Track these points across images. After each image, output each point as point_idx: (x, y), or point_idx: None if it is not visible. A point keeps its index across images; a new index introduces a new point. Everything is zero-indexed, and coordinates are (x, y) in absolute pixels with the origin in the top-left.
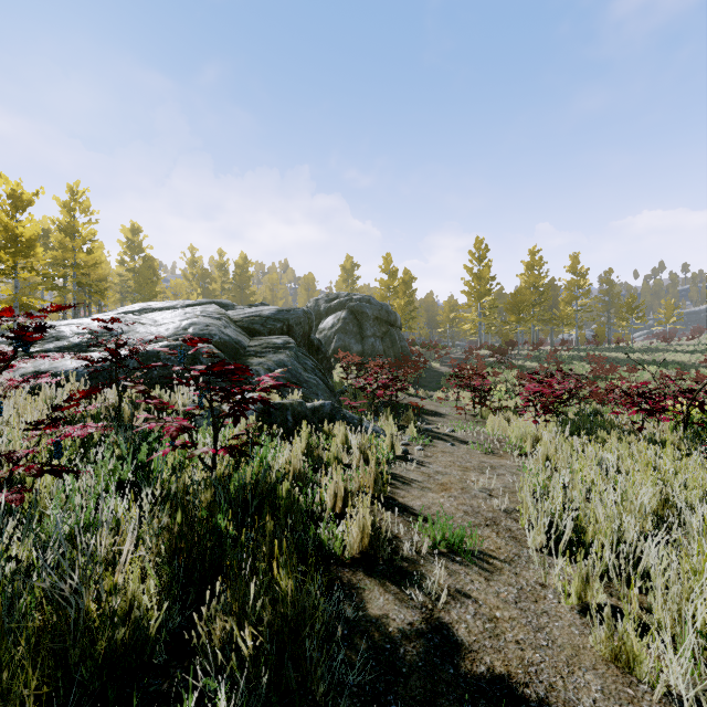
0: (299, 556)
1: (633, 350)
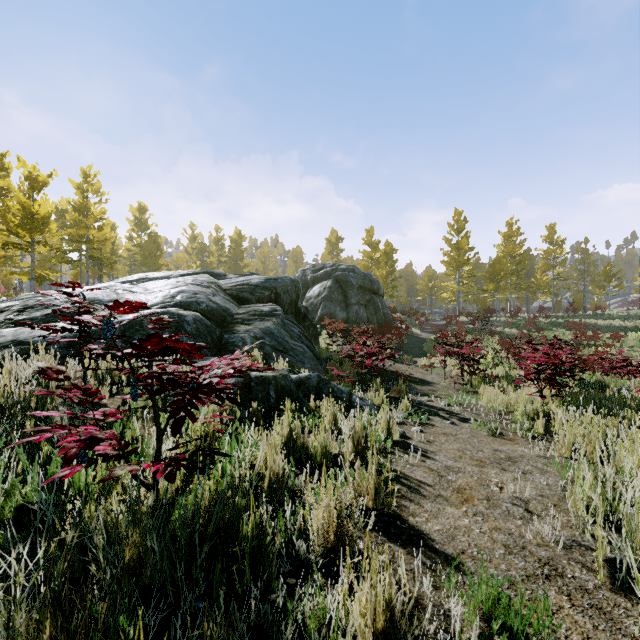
0: None
1: (612, 317)
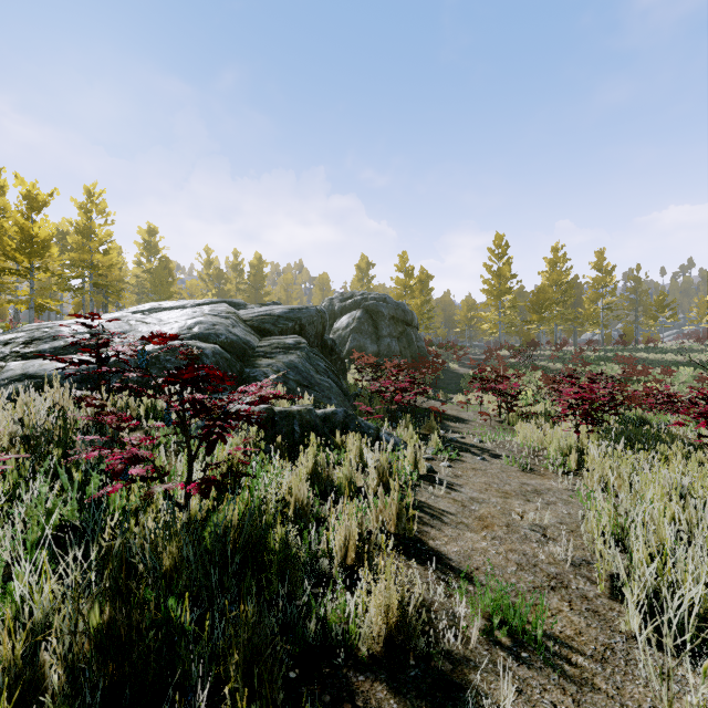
0: (294, 647)
1: (665, 351)
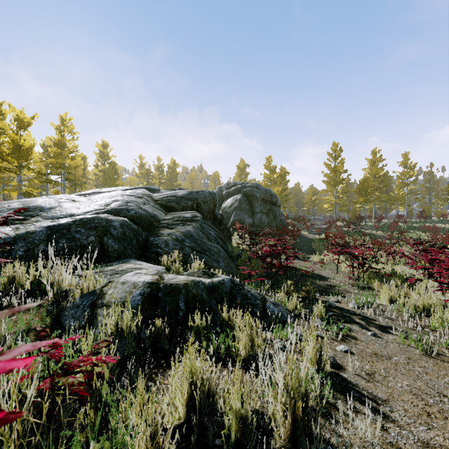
0: None
1: None
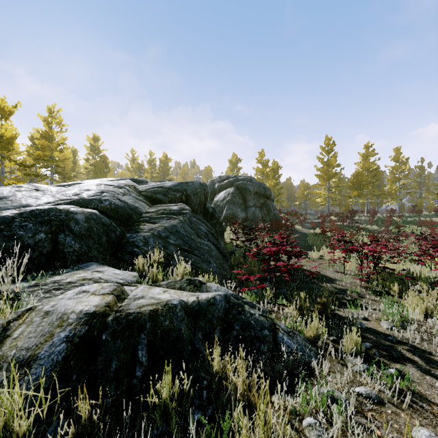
0: None
1: None
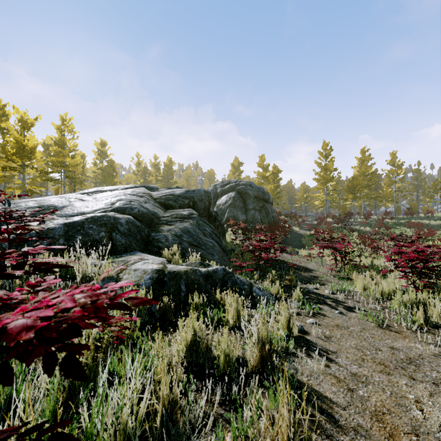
0: None
1: (440, 218)
